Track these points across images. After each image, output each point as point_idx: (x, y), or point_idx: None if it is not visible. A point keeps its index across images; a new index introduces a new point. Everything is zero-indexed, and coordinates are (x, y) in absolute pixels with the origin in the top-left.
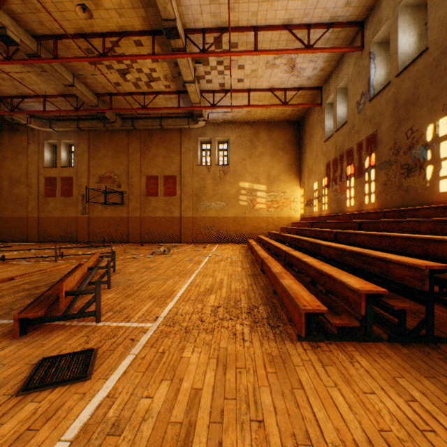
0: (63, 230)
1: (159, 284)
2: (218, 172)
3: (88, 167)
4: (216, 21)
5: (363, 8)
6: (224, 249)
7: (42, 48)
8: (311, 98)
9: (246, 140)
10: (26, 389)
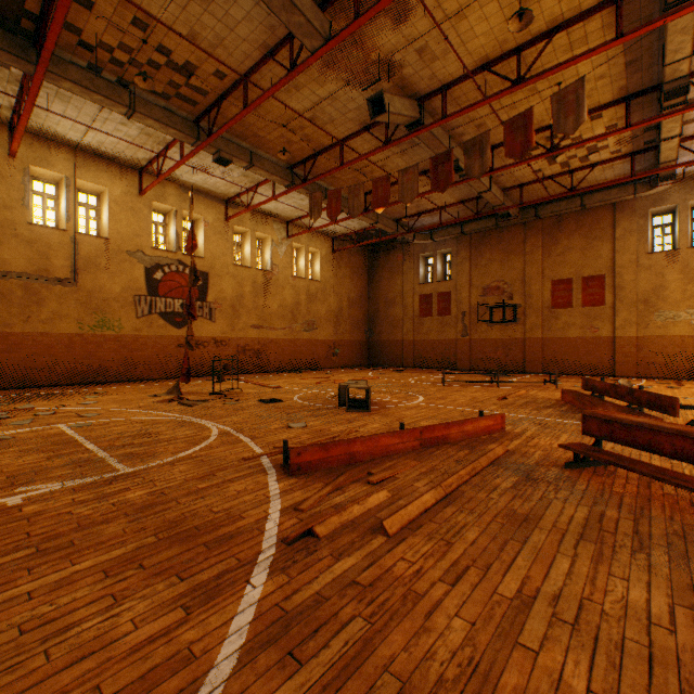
0: (439, 354)
1: None
2: (692, 259)
3: (468, 279)
4: None
5: None
6: None
7: None
8: None
9: None
10: None
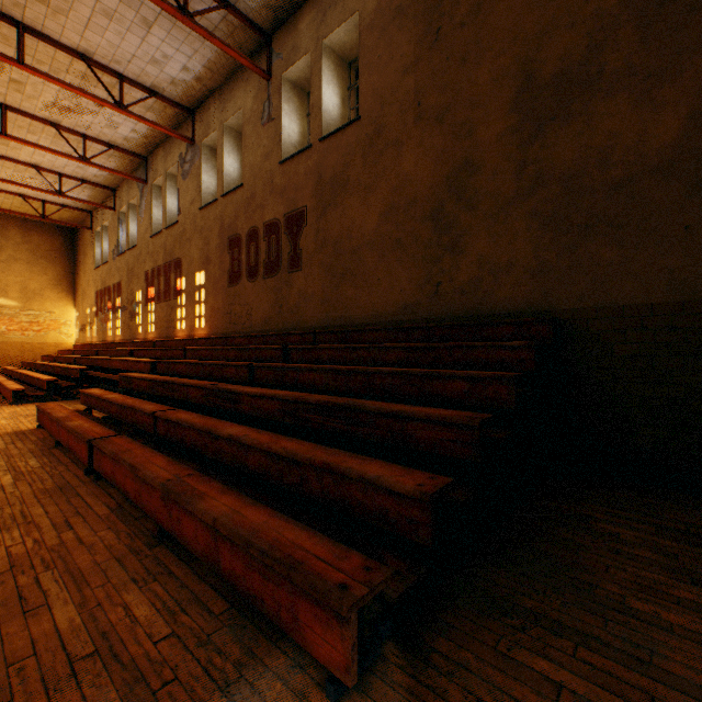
0: None
1: None
2: None
3: None
4: None
5: (113, 183)
6: None
7: None
8: (84, 215)
9: None
10: None
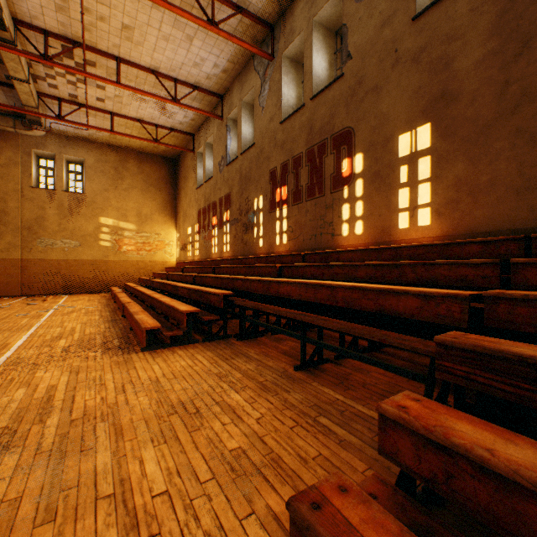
0: None
1: None
2: (67, 200)
3: None
4: (66, 31)
5: (222, 86)
6: (77, 300)
7: None
8: (186, 141)
9: (110, 166)
10: None
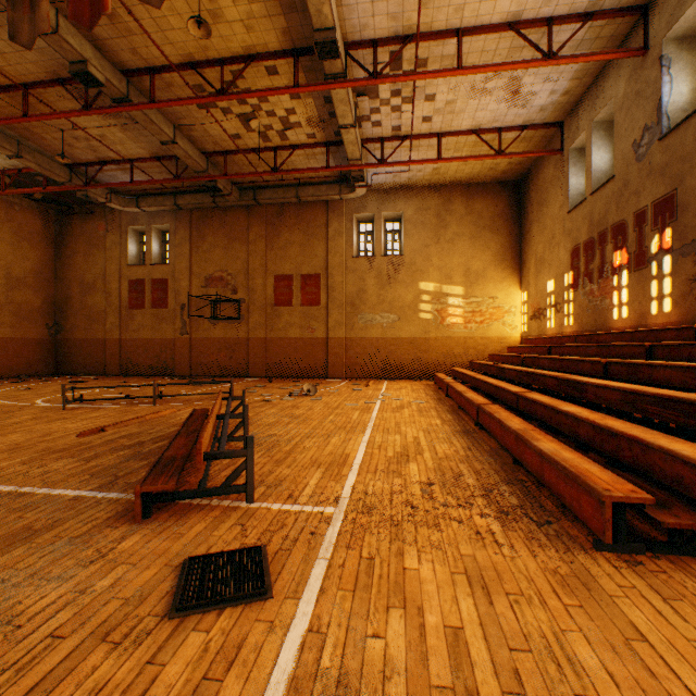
0: (155, 357)
1: (320, 443)
2: (385, 267)
3: (189, 265)
4: (396, 26)
5: None
6: (399, 389)
7: (134, 89)
8: (543, 141)
9: (430, 214)
10: (181, 608)
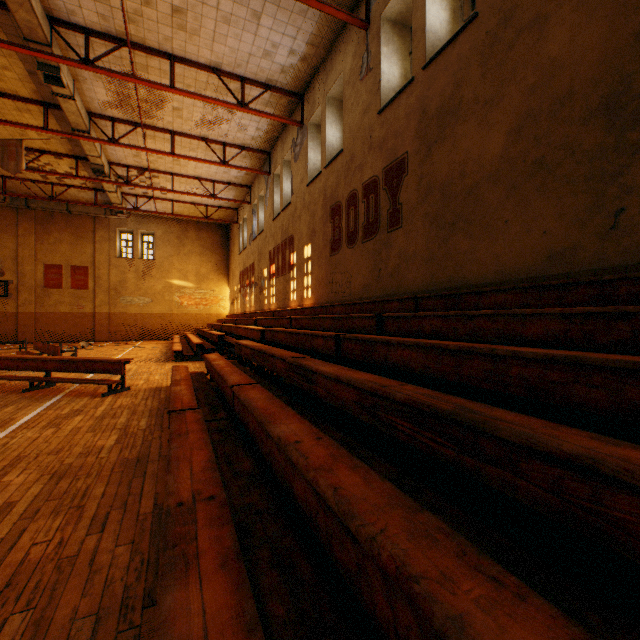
0: None
1: None
2: (142, 266)
3: None
4: (140, 164)
5: (248, 181)
6: (148, 344)
7: None
8: (233, 213)
9: (174, 236)
10: None
